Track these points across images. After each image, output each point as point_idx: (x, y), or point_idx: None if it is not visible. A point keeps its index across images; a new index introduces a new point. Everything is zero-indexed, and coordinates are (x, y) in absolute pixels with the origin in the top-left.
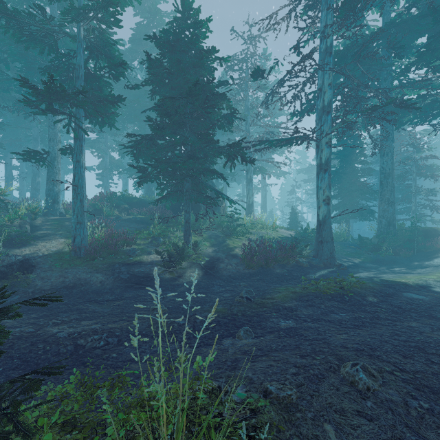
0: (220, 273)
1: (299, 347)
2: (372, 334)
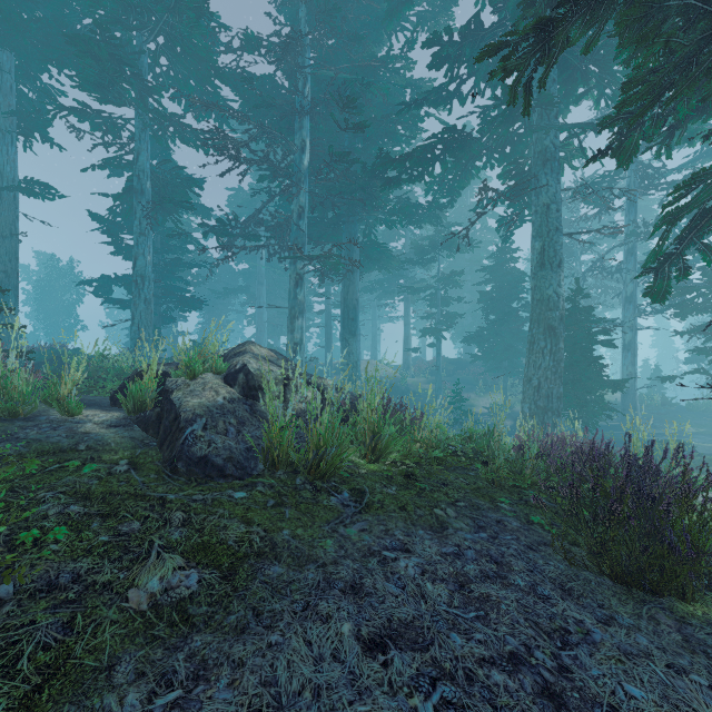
0: None
1: None
2: None
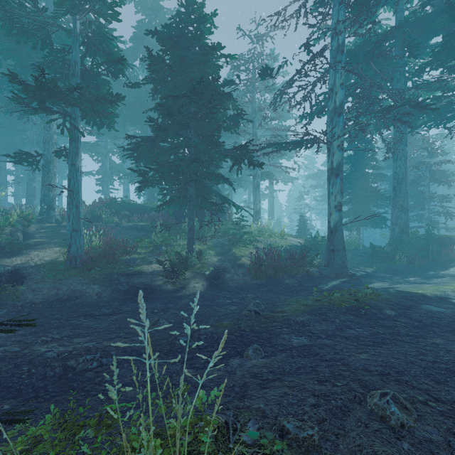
0: (226, 284)
1: (315, 370)
2: (395, 353)
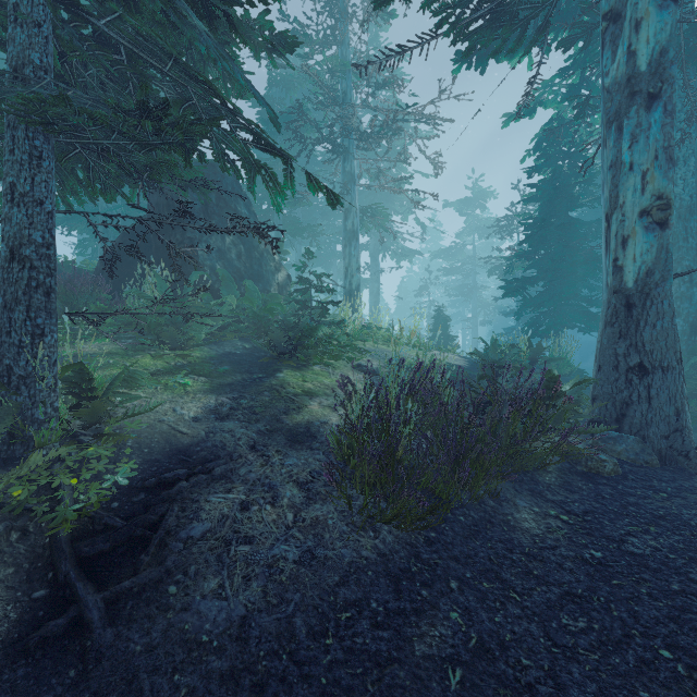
0: (164, 618)
1: None
2: None
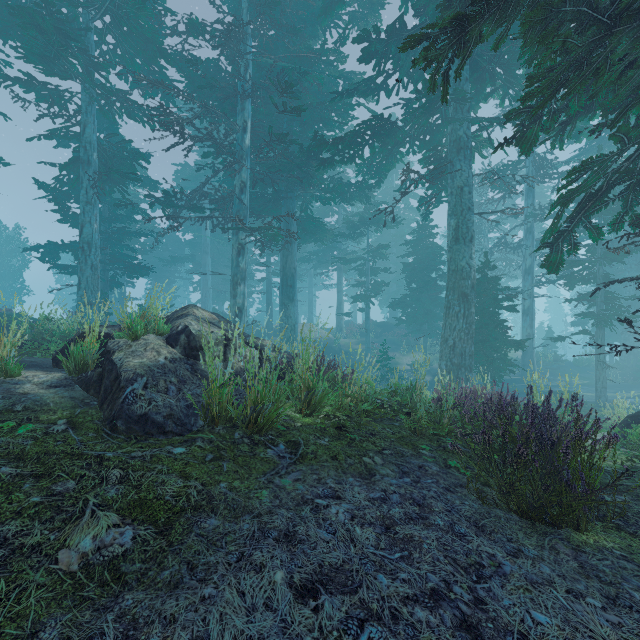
0: None
1: None
2: None
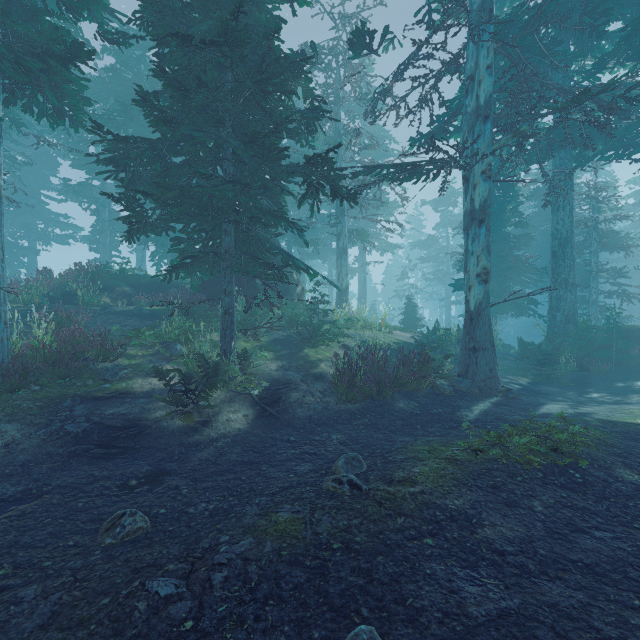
0: (290, 414)
1: None
2: None
